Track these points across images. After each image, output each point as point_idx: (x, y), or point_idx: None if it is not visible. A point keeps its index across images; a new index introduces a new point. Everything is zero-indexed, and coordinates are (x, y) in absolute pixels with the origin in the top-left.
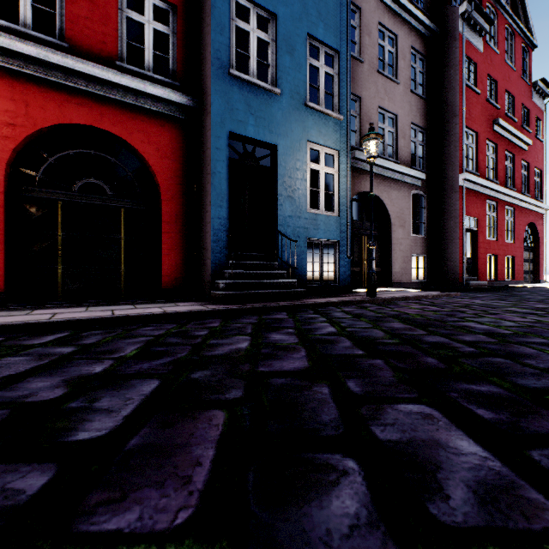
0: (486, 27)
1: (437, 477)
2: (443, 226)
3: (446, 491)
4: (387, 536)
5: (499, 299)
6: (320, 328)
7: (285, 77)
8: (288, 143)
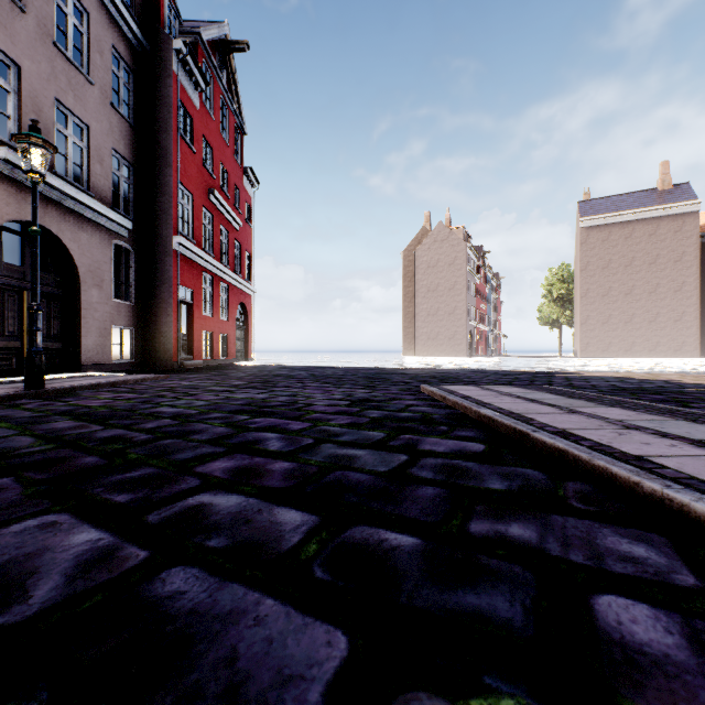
0: (203, 84)
1: (27, 584)
2: (157, 294)
3: (32, 592)
4: None
5: (208, 379)
6: None
7: None
8: None
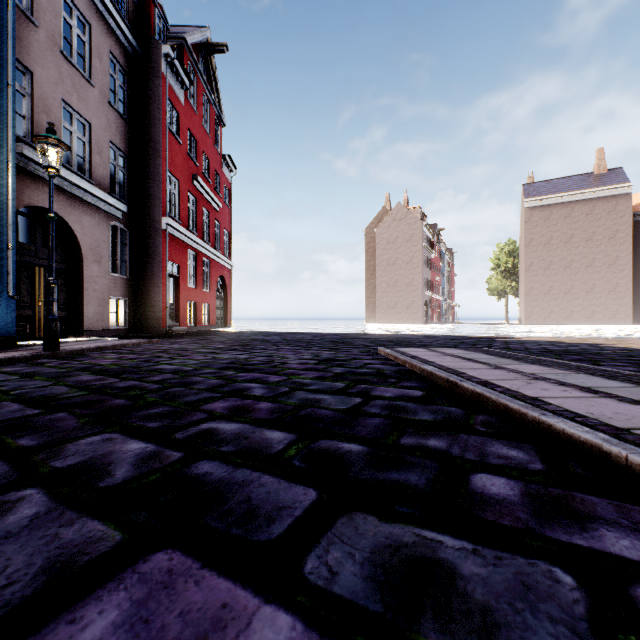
0: (188, 83)
1: (109, 469)
2: (148, 269)
3: (115, 472)
4: (65, 510)
5: (194, 343)
6: None
7: None
8: None
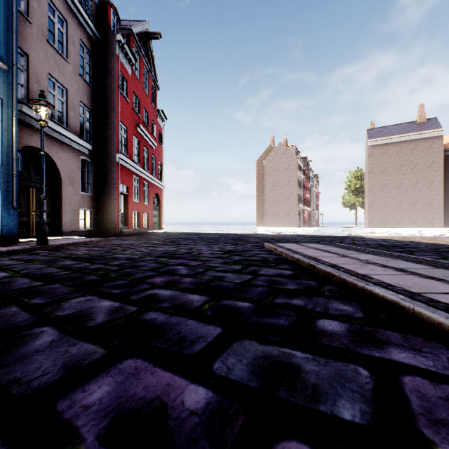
0: (133, 60)
1: (92, 316)
2: (106, 189)
3: (96, 318)
4: (69, 338)
5: (138, 240)
6: None
7: None
8: None
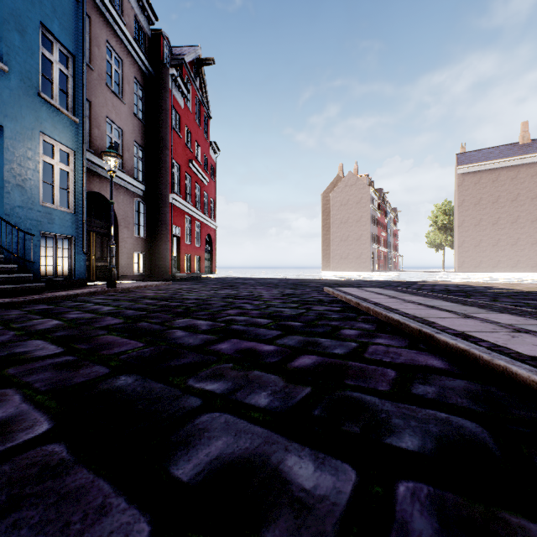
0: (186, 92)
1: (199, 327)
2: (159, 231)
3: (202, 327)
4: (194, 333)
5: (196, 284)
6: (99, 308)
7: (14, 55)
8: (18, 128)
